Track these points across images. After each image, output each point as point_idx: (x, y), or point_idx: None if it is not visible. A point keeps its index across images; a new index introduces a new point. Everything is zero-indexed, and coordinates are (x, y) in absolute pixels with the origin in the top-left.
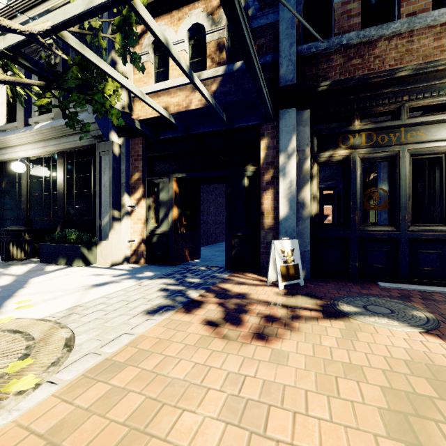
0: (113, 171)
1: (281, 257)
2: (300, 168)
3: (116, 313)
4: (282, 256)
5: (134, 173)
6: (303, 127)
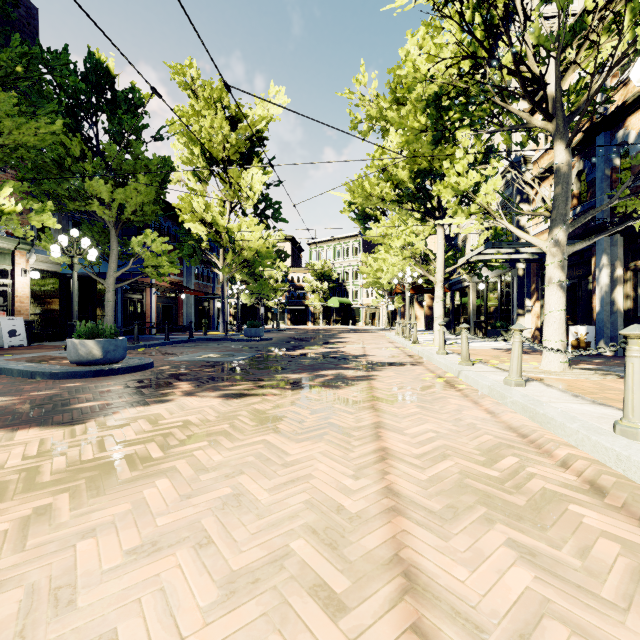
0: (517, 286)
1: (573, 336)
2: (612, 277)
3: (484, 347)
4: (575, 335)
5: (532, 285)
6: (613, 248)
